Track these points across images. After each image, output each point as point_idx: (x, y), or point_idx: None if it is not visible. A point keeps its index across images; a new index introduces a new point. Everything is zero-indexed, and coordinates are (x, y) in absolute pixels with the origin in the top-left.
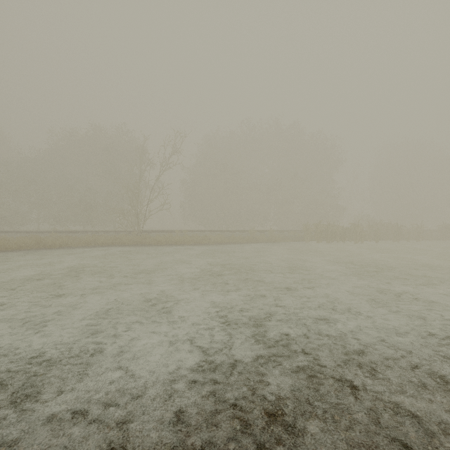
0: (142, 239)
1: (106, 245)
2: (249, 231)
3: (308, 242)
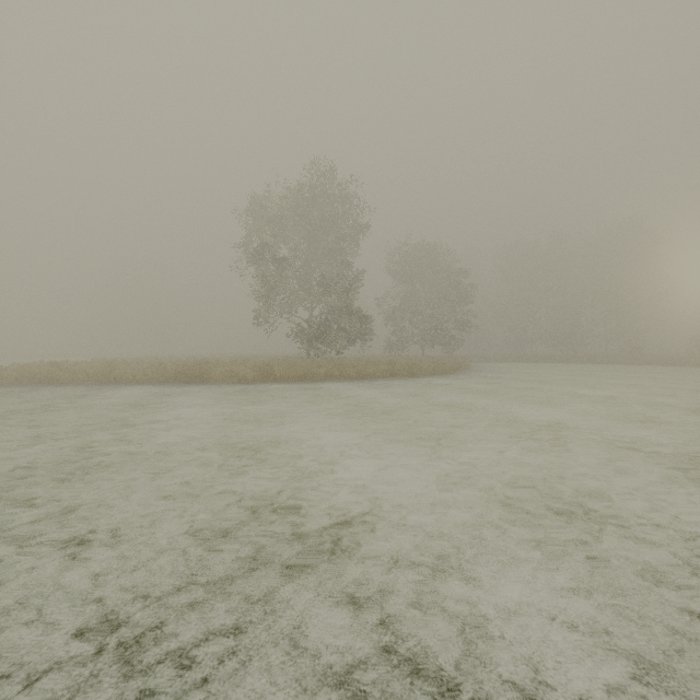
0: None
1: None
2: None
3: None
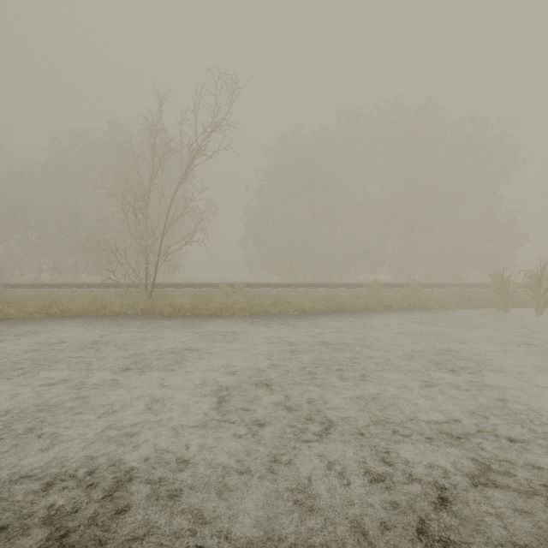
0: (147, 303)
1: (66, 317)
2: (368, 286)
3: (507, 313)
